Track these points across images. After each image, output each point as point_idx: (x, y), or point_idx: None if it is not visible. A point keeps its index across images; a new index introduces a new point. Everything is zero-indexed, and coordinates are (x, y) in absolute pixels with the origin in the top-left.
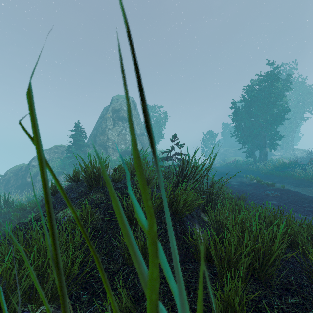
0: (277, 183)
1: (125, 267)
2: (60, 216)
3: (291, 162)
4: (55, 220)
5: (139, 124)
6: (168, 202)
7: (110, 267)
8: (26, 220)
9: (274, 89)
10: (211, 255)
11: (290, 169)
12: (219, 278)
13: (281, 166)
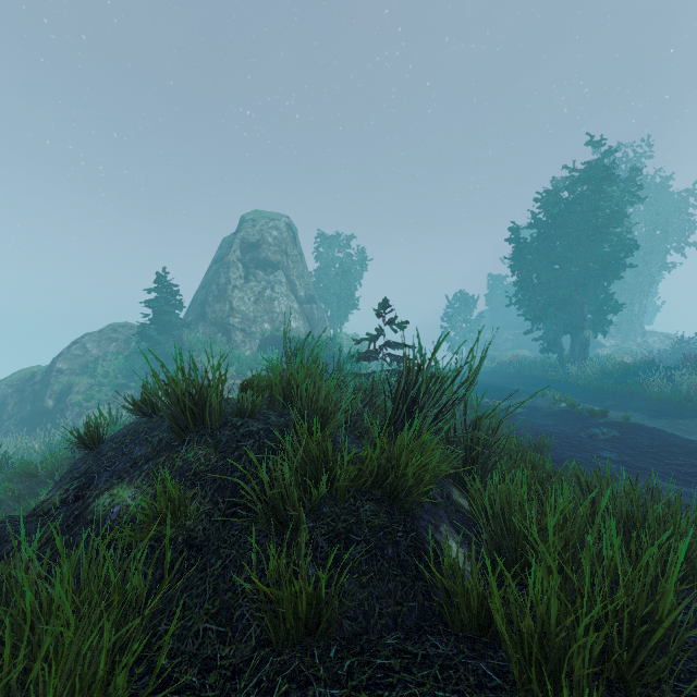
0: (611, 410)
1: (266, 653)
2: (103, 507)
3: (640, 361)
4: (91, 516)
5: (302, 276)
6: (377, 471)
7: (226, 652)
8: (34, 504)
9: (603, 199)
10: (489, 616)
11: (638, 379)
12: (522, 693)
13: (620, 370)
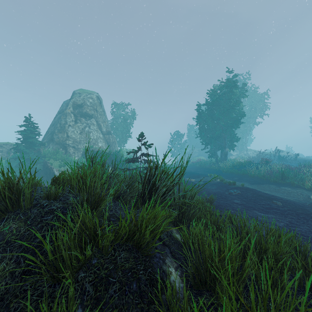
0: (236, 181)
1: None
2: None
3: (246, 161)
4: None
5: (104, 122)
6: (128, 232)
7: None
8: None
9: (233, 95)
10: None
11: (246, 168)
12: None
13: (239, 165)
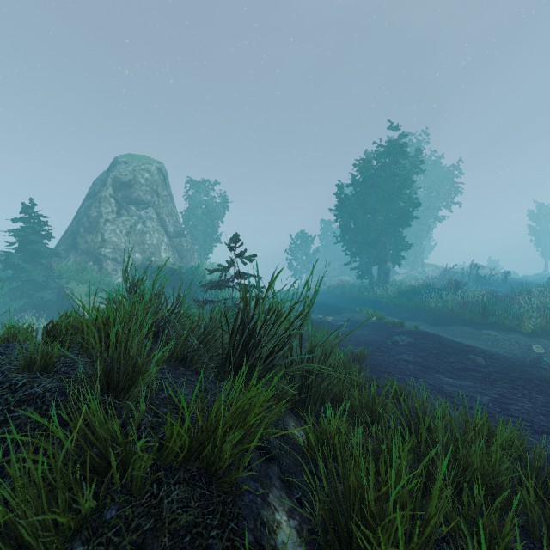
0: (405, 321)
1: None
2: None
3: (422, 284)
4: None
5: (172, 214)
6: (189, 445)
7: None
8: None
9: (399, 168)
10: None
11: (421, 297)
12: None
13: (410, 291)
